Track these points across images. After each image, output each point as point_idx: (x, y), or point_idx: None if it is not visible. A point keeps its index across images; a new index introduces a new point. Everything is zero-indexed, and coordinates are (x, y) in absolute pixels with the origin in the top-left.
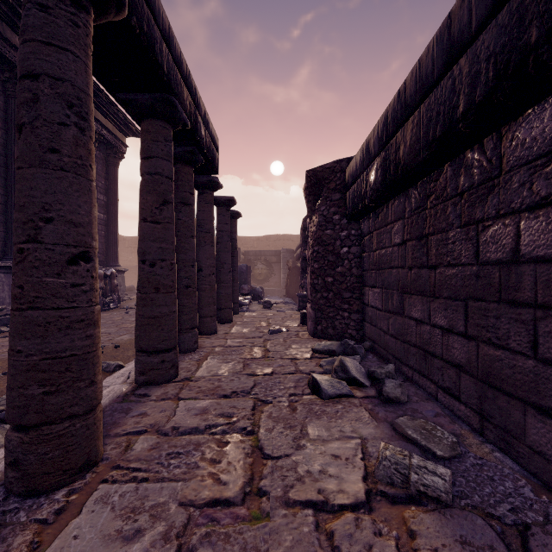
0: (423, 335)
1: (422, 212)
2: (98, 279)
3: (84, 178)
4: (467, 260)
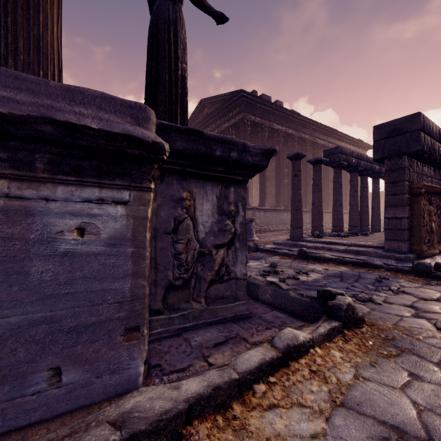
0: None
1: None
2: None
3: None
4: None
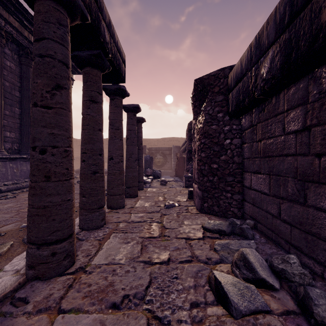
0: None
1: None
2: None
3: None
4: None
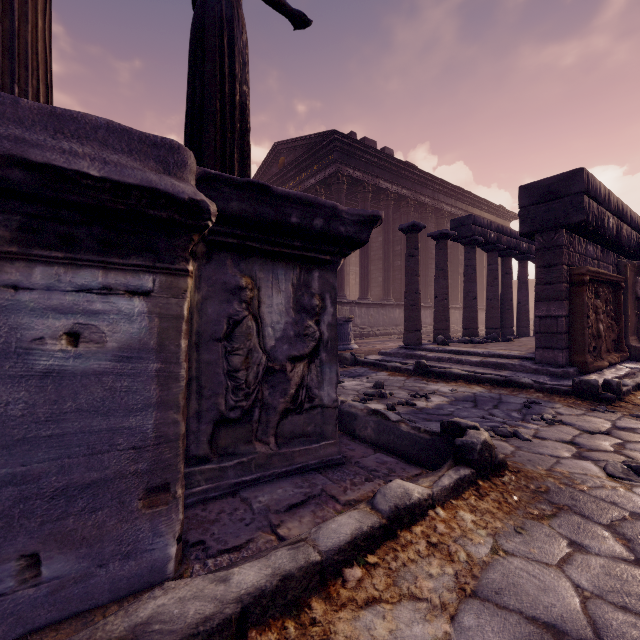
0: None
1: None
2: None
3: None
4: None
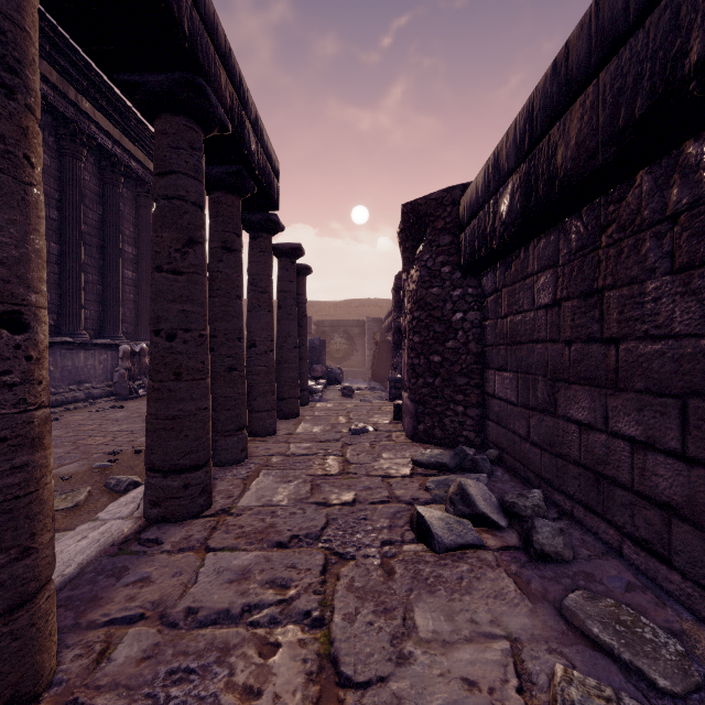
0: (592, 449)
1: (590, 254)
2: (123, 356)
3: (8, 176)
4: (687, 329)
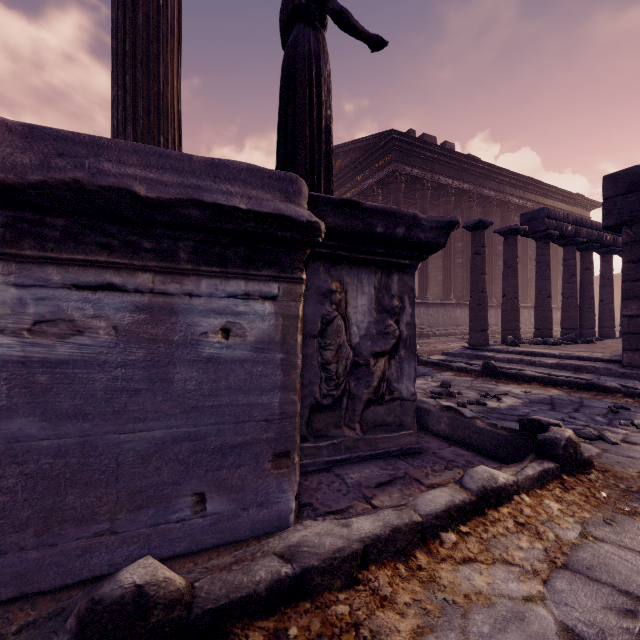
0: None
1: None
2: None
3: None
4: None
